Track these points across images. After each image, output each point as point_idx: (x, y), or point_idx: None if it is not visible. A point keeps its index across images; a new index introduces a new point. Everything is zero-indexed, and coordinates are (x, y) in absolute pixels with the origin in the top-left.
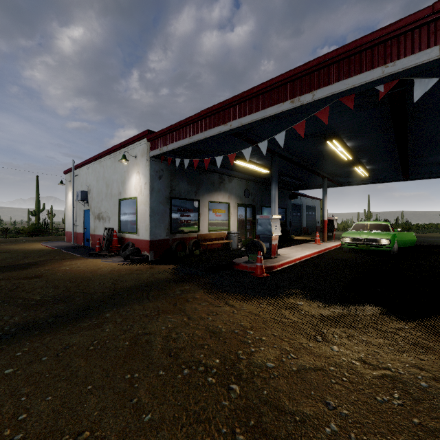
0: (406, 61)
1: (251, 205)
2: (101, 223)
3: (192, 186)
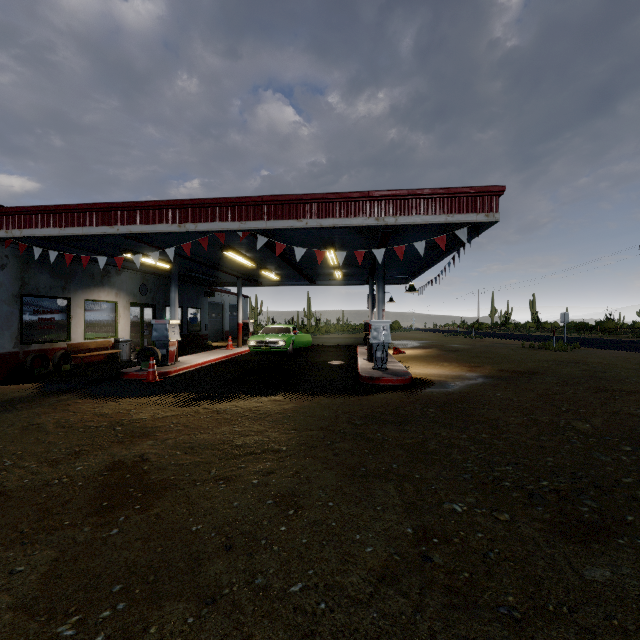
0: (251, 224)
1: (151, 304)
2: None
3: (59, 280)
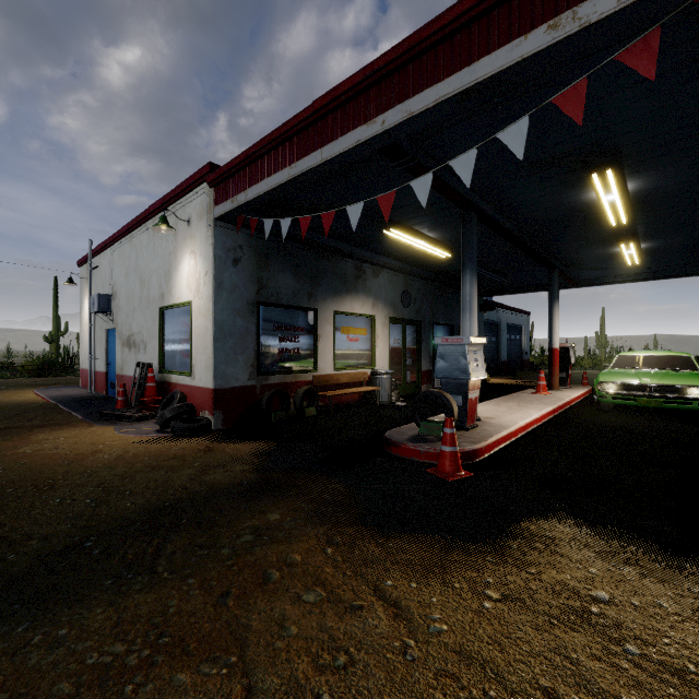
0: None
1: (415, 320)
2: (132, 355)
3: (303, 282)
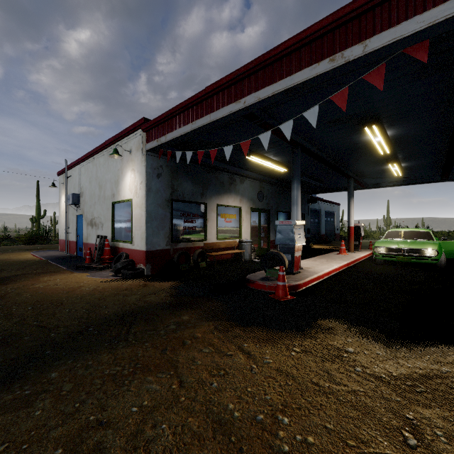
0: None
1: (266, 209)
2: (94, 230)
3: (198, 187)
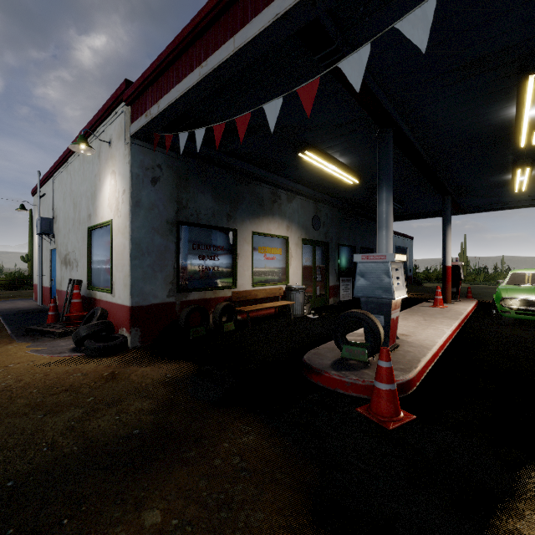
0: None
1: (324, 242)
2: (68, 272)
3: (222, 204)
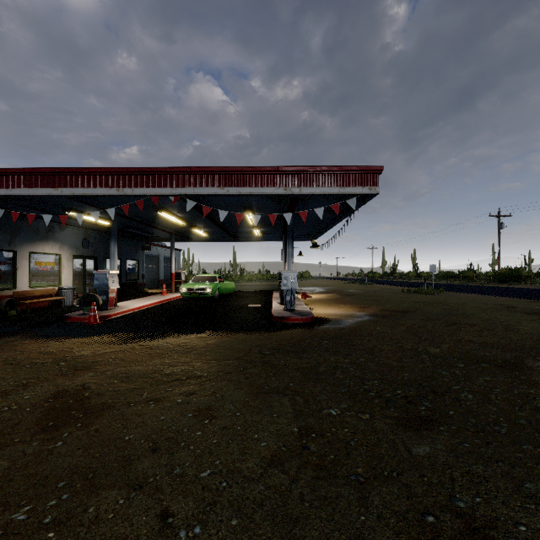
0: (181, 190)
1: (93, 256)
2: None
3: (5, 234)
